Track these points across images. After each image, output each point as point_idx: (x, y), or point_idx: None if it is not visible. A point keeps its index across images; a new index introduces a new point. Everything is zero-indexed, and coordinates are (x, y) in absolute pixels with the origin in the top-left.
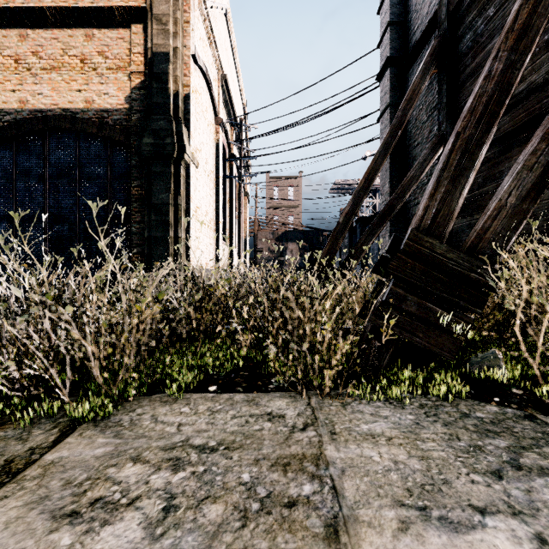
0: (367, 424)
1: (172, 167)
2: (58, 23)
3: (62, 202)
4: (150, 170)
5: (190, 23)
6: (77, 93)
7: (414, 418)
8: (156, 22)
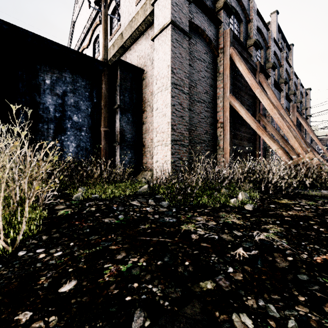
0: None
1: None
2: None
3: None
4: None
5: None
6: None
7: None
8: None
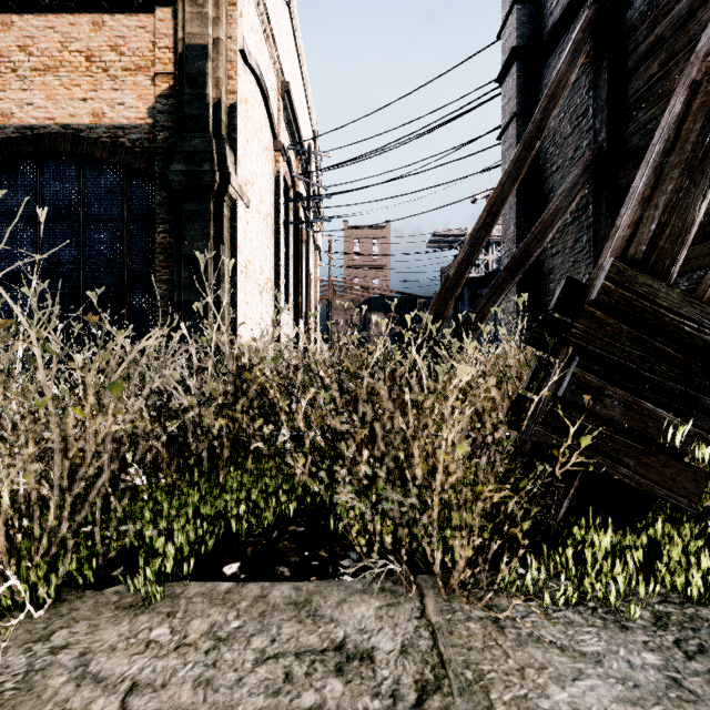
0: (563, 684)
1: (212, 205)
2: (55, 6)
3: (60, 254)
4: (181, 208)
5: (236, 6)
6: (81, 102)
7: (661, 661)
8: (189, 3)
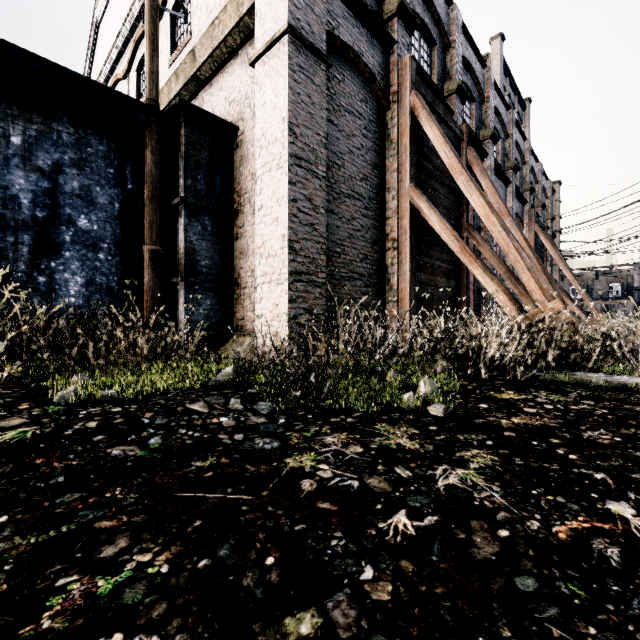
0: None
1: None
2: None
3: None
4: None
5: None
6: None
7: None
8: None
